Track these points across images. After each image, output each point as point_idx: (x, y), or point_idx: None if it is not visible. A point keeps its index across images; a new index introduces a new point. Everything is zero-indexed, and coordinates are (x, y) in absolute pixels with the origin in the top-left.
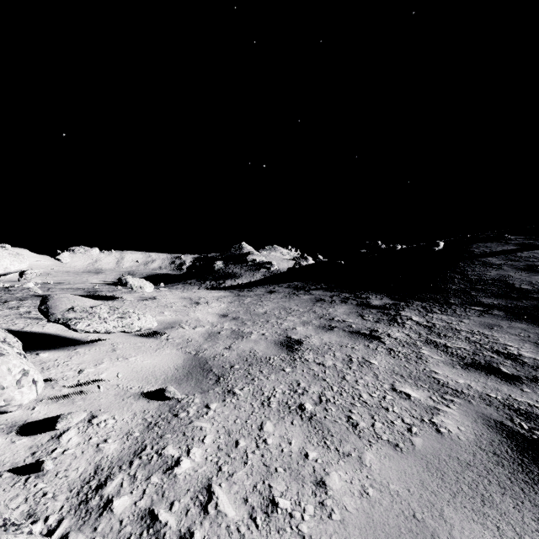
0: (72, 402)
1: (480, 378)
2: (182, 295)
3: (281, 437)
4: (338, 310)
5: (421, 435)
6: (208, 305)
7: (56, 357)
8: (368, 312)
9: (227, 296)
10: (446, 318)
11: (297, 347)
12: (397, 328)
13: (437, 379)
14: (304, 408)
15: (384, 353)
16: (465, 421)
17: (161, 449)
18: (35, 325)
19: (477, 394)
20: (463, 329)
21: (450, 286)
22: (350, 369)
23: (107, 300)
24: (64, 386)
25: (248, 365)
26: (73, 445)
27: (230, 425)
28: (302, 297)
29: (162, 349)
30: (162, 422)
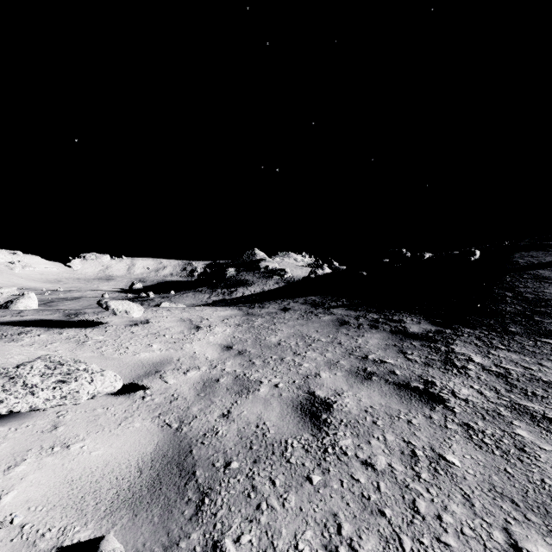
0: None
1: None
2: (181, 315)
3: None
4: (370, 341)
5: None
6: (210, 330)
7: None
8: (409, 345)
9: (235, 315)
10: (519, 359)
11: (326, 417)
12: (460, 379)
13: None
14: None
15: (461, 435)
16: None
17: None
18: None
19: None
20: None
21: (503, 308)
22: (419, 479)
23: (86, 327)
24: None
25: (253, 463)
26: None
27: None
28: (322, 318)
29: (130, 419)
30: None
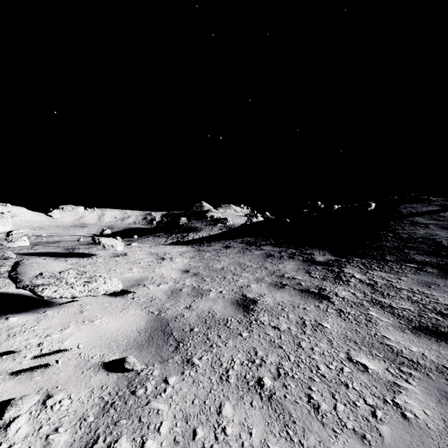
0: (29, 378)
1: (432, 345)
2: (150, 250)
3: (241, 424)
4: (287, 266)
5: (387, 422)
6: (172, 260)
7: (25, 321)
8: (314, 268)
9: (189, 251)
10: (386, 276)
11: (252, 307)
12: (342, 287)
13: (390, 346)
14: (263, 383)
15: (334, 314)
16: (429, 402)
17: (113, 441)
18: (12, 285)
19: (434, 366)
20: (403, 288)
21: (384, 244)
22: (305, 334)
23: (83, 257)
24: (25, 356)
25: (207, 329)
26: (20, 437)
27: (188, 407)
28: (254, 253)
29: (127, 309)
30: (119, 402)
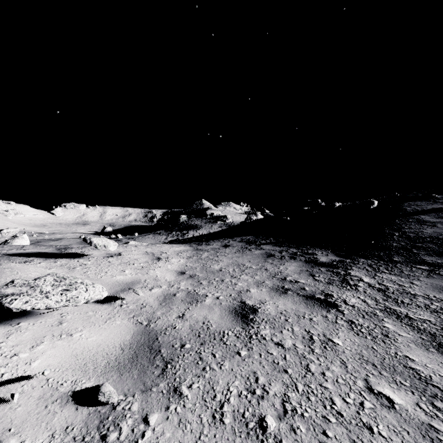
0: None
1: None
2: (146, 250)
3: None
4: (289, 268)
5: None
6: (168, 261)
7: None
8: (318, 270)
9: (187, 250)
10: (396, 279)
11: (252, 317)
12: (351, 292)
13: (416, 371)
14: (265, 425)
15: (345, 327)
16: None
17: None
18: None
19: None
20: (418, 294)
21: (390, 243)
22: (313, 353)
23: (74, 257)
24: None
25: (200, 345)
26: None
27: None
28: (254, 252)
29: (112, 318)
30: None
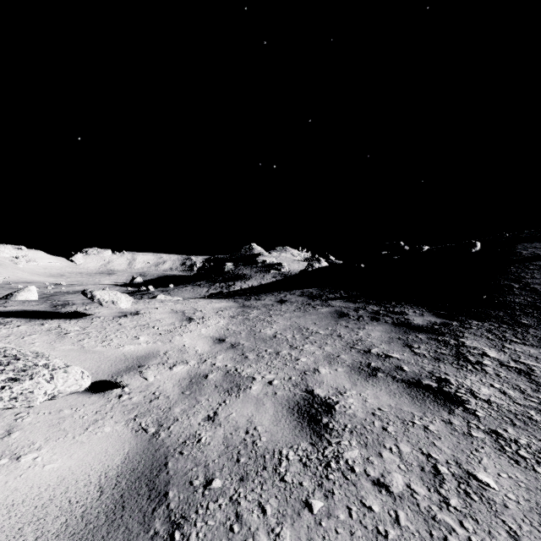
0: None
1: None
2: (174, 307)
3: None
4: (372, 333)
5: None
6: (203, 322)
7: None
8: (415, 338)
9: (230, 307)
10: (538, 354)
11: (327, 421)
12: (477, 376)
13: None
14: None
15: (490, 446)
16: None
17: None
18: None
19: None
20: None
21: (511, 299)
22: (448, 507)
23: (71, 318)
24: None
25: (239, 481)
26: None
27: None
28: (320, 310)
29: (100, 422)
30: None
